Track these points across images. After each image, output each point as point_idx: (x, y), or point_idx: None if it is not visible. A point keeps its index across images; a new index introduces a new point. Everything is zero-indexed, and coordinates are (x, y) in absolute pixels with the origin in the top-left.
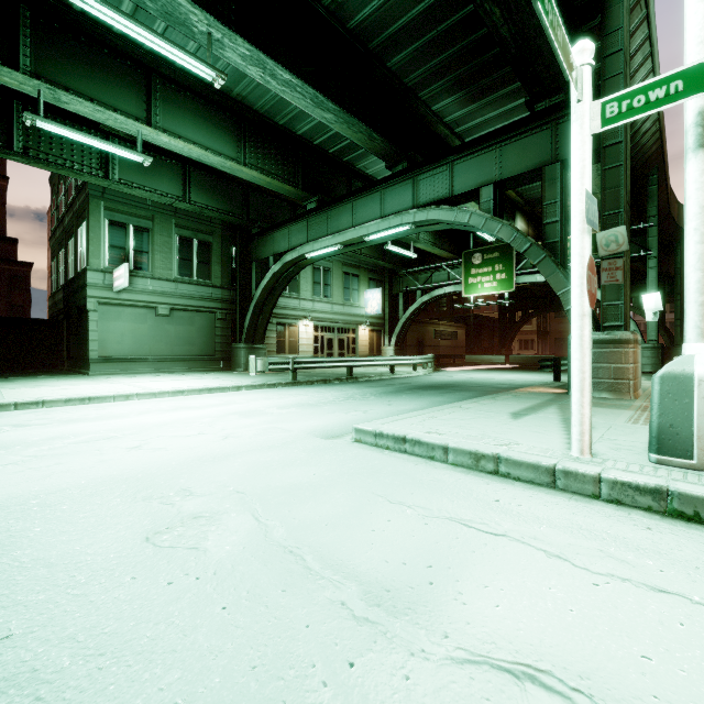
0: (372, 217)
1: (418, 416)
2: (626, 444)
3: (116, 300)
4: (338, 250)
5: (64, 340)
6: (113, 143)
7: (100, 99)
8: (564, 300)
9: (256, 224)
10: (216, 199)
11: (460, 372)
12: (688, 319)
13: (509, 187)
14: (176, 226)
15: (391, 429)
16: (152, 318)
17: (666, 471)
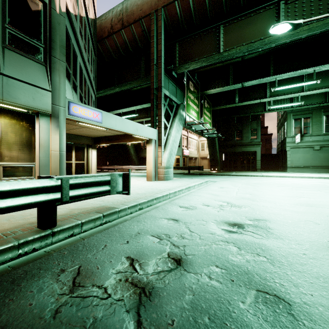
0: None
1: None
2: None
3: (296, 146)
4: None
5: (280, 160)
6: None
7: (286, 92)
8: None
9: None
10: None
11: None
12: None
13: None
14: (323, 112)
15: None
16: (311, 151)
17: None
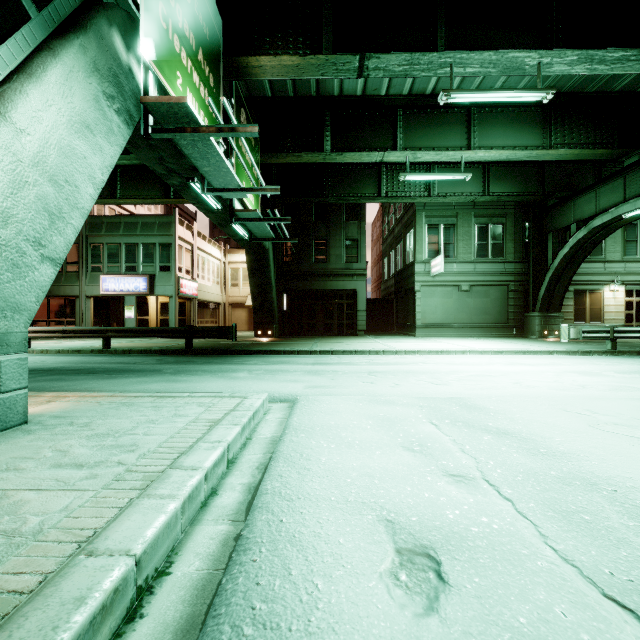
0: None
1: None
2: None
3: (432, 282)
4: None
5: (394, 312)
6: (433, 169)
7: (438, 146)
8: None
9: (553, 196)
10: (511, 185)
11: None
12: None
13: None
14: (474, 216)
15: None
16: (456, 294)
17: None
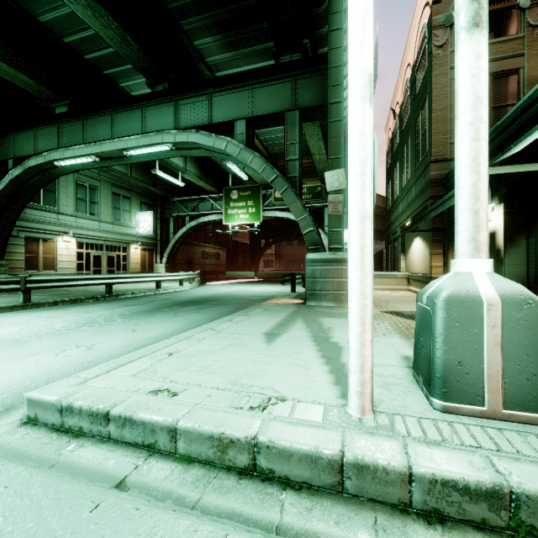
0: (133, 133)
1: (156, 352)
2: (387, 373)
3: None
4: (95, 162)
5: None
6: None
7: None
8: (302, 226)
9: None
10: None
11: (221, 285)
12: (461, 230)
13: (260, 126)
14: None
15: (92, 394)
16: None
17: (465, 430)
